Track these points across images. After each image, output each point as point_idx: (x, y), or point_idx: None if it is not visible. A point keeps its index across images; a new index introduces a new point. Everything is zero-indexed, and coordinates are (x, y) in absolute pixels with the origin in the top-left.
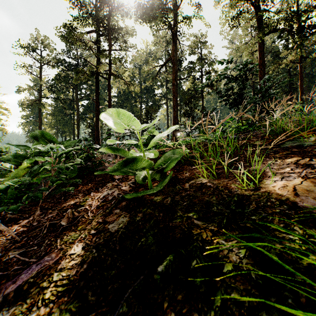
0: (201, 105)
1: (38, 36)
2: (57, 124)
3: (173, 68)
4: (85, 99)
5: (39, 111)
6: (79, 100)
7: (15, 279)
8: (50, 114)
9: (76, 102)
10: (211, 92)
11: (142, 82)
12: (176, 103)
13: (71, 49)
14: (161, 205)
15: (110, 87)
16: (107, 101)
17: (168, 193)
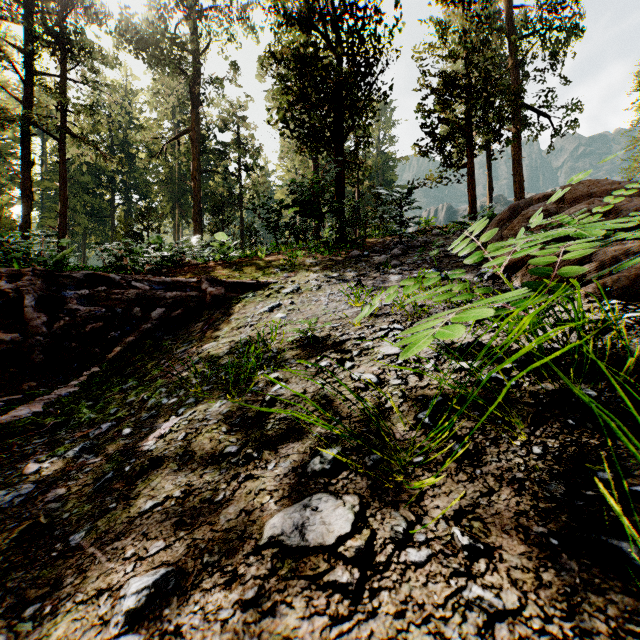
0: (239, 217)
1: None
2: None
3: (193, 150)
4: None
5: None
6: None
7: (210, 268)
8: None
9: None
10: (253, 217)
11: (117, 148)
12: (199, 210)
13: None
14: (238, 262)
15: (64, 156)
16: (59, 184)
17: (238, 261)
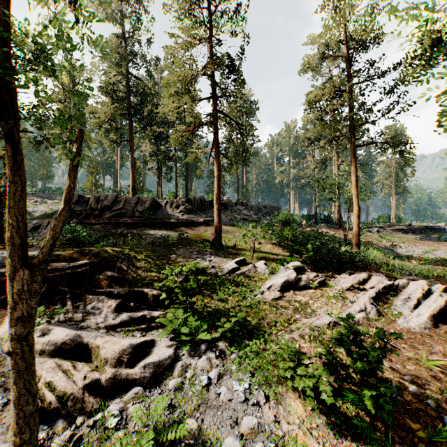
0: None
1: None
2: None
3: None
4: None
5: None
6: None
7: None
8: None
9: None
10: None
11: None
12: None
13: None
14: None
15: None
16: None
17: None
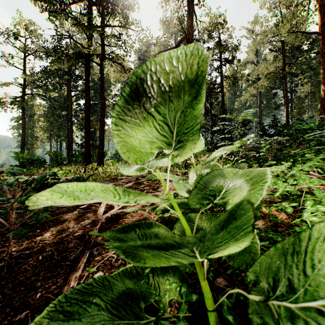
0: None
1: (21, 19)
2: (51, 127)
3: None
4: (82, 99)
5: (22, 111)
6: (75, 99)
7: None
8: (42, 115)
9: (69, 100)
10: None
11: None
12: None
13: (62, 37)
14: None
15: (103, 75)
16: (98, 94)
17: None
